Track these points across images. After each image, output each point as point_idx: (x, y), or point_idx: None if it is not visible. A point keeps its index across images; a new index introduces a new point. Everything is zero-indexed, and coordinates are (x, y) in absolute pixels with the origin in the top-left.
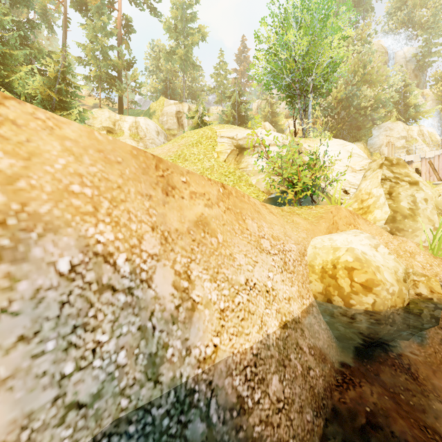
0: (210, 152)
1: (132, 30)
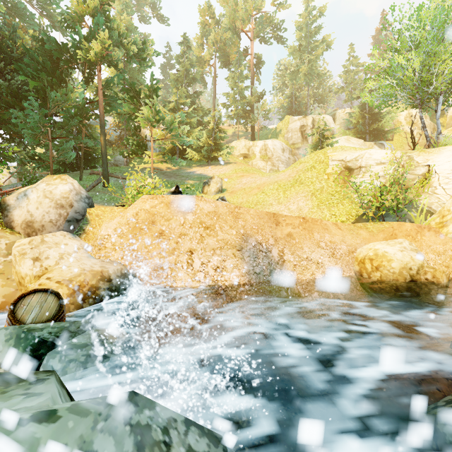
0: (322, 175)
1: (262, 65)
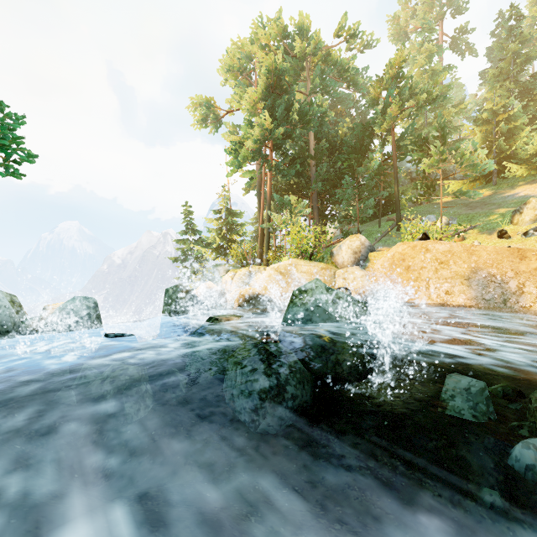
0: None
1: None
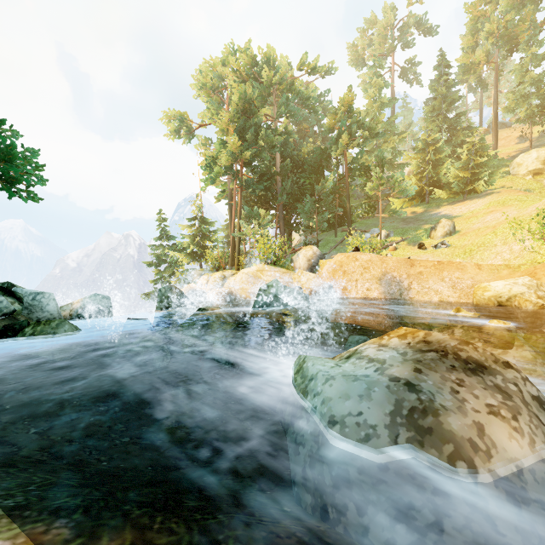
0: None
1: None
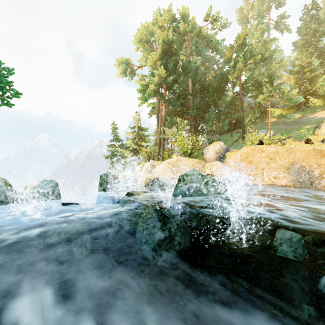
0: None
1: None
